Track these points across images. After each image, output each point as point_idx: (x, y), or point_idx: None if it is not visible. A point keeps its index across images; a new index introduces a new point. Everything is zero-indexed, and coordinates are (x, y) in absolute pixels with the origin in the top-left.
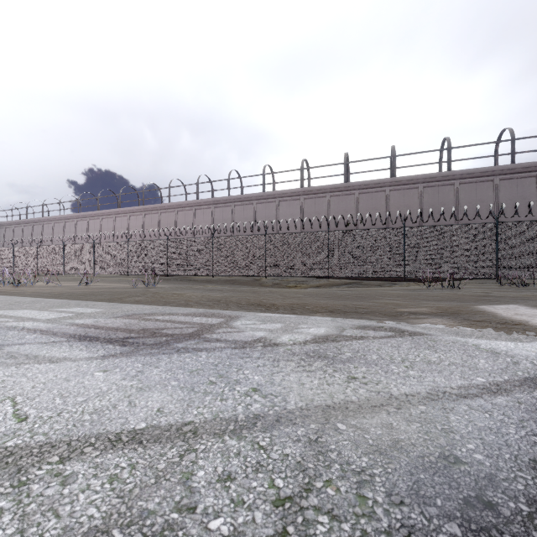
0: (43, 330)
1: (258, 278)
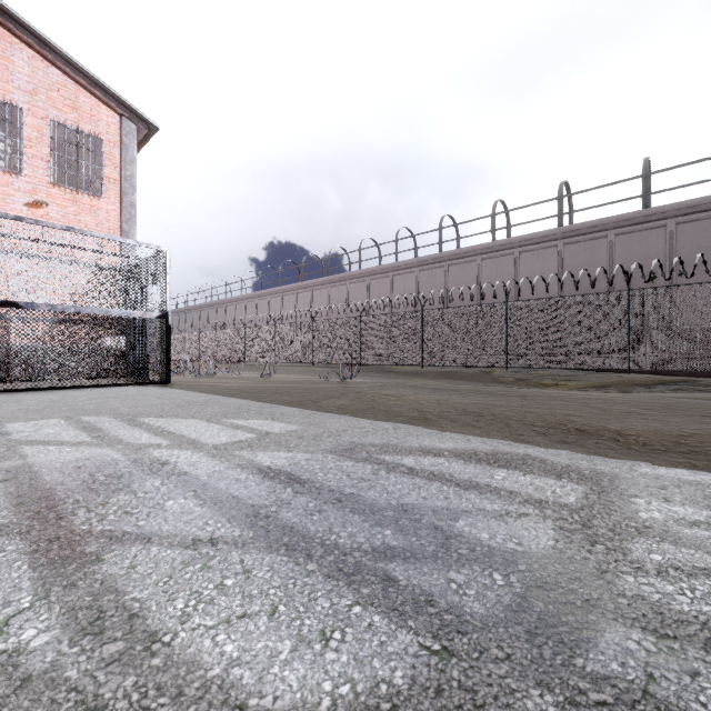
0: (200, 480)
1: (486, 369)
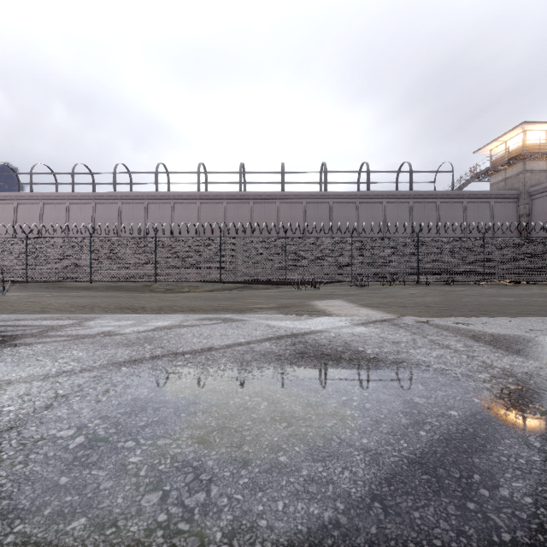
0: None
1: (149, 283)
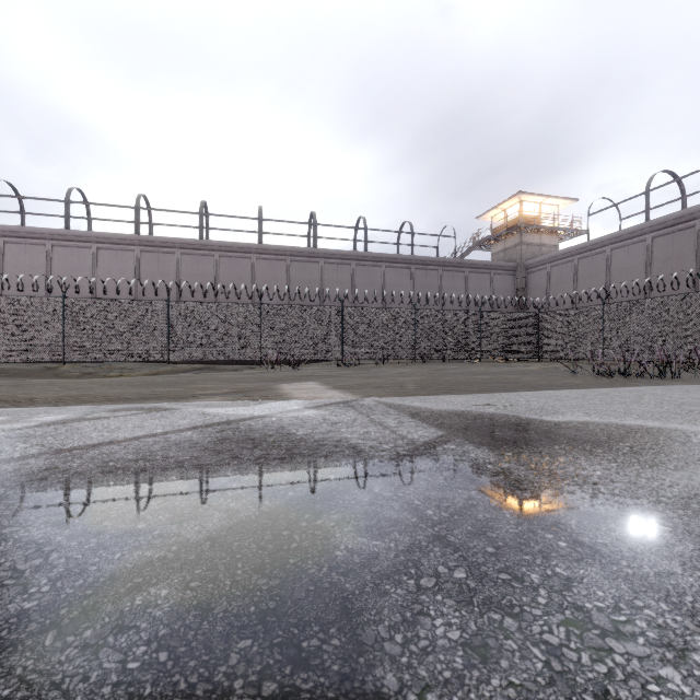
0: None
1: (53, 365)
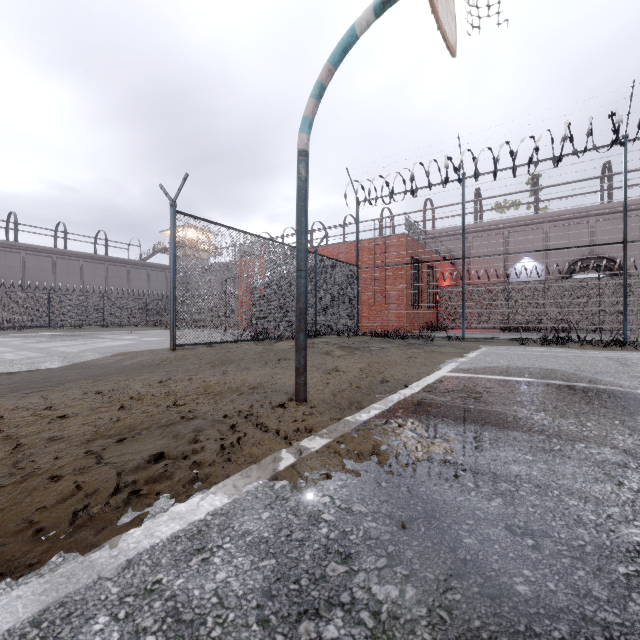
0: None
1: None
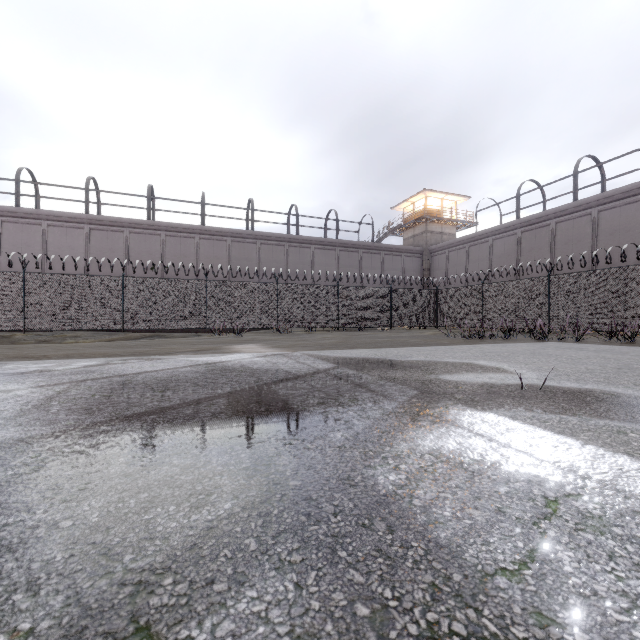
0: None
1: (6, 334)
